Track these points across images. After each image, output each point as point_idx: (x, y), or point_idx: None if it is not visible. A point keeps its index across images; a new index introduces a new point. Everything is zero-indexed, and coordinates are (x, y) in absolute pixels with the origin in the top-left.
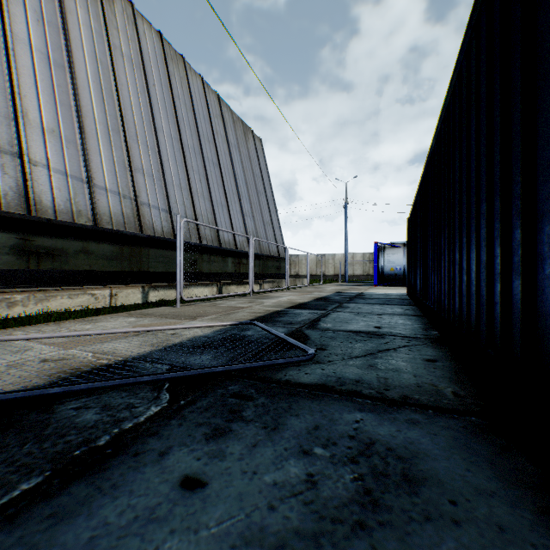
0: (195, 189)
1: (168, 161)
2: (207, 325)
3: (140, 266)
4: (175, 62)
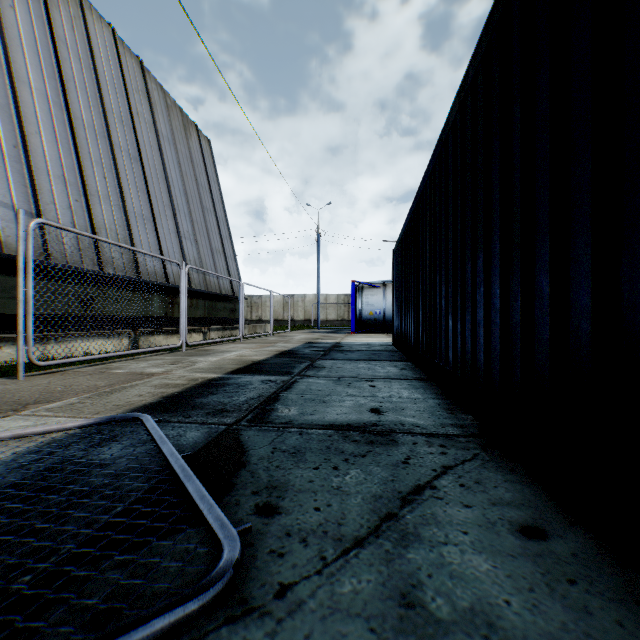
0: (95, 188)
1: (41, 135)
2: (17, 433)
3: None
4: None
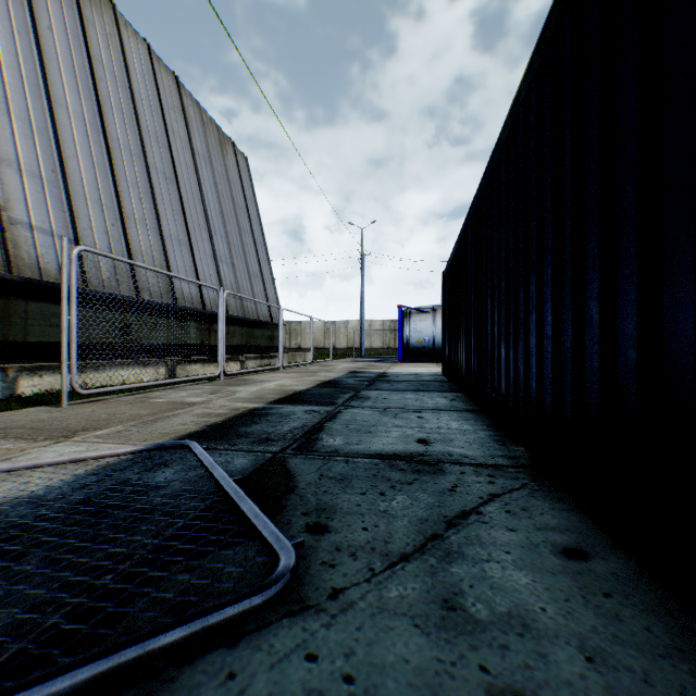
0: (131, 211)
1: (78, 158)
2: (74, 458)
3: (7, 333)
4: (98, 6)
